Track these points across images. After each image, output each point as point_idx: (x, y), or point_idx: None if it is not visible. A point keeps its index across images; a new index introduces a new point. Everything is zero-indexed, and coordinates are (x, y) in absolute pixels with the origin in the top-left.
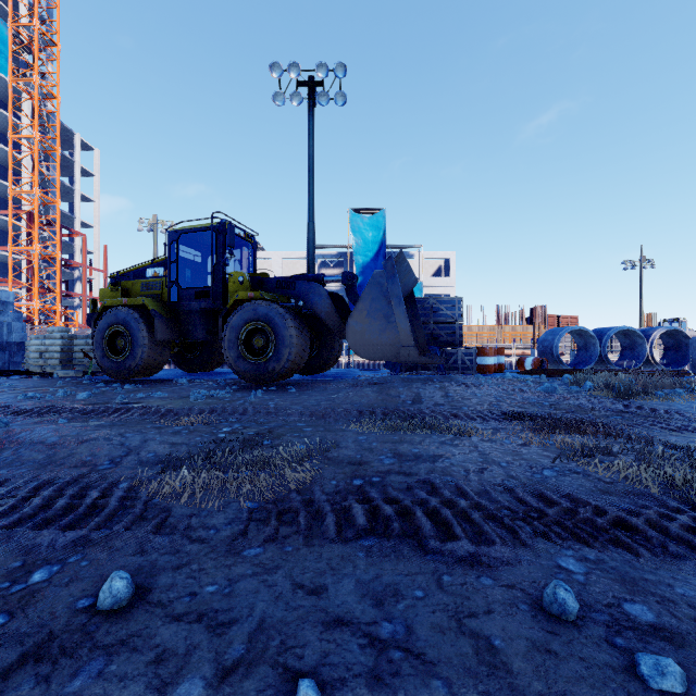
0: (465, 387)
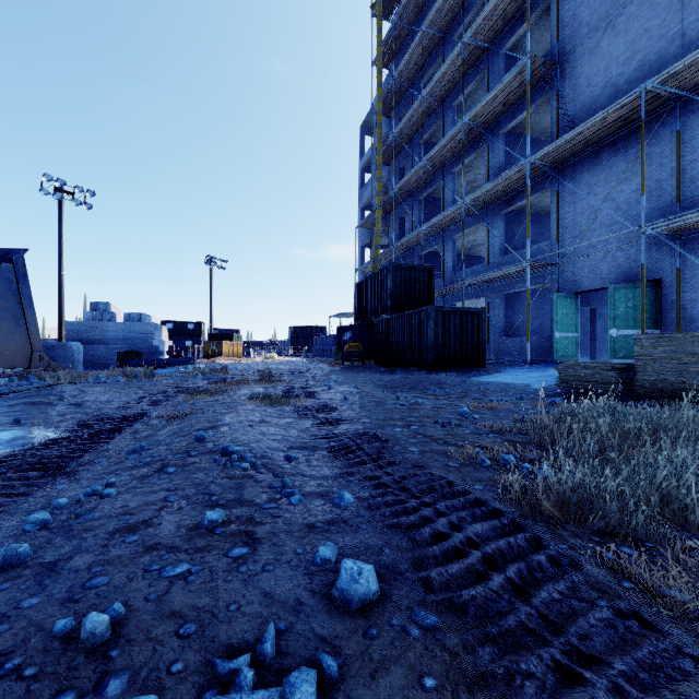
0: (96, 383)
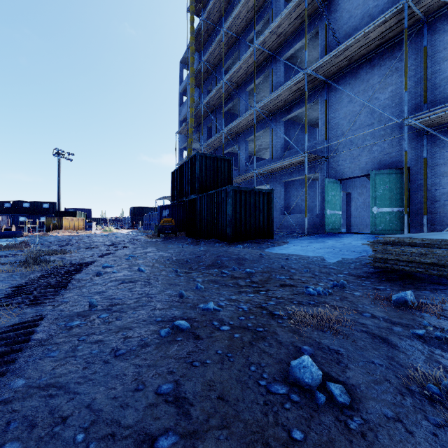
0: None
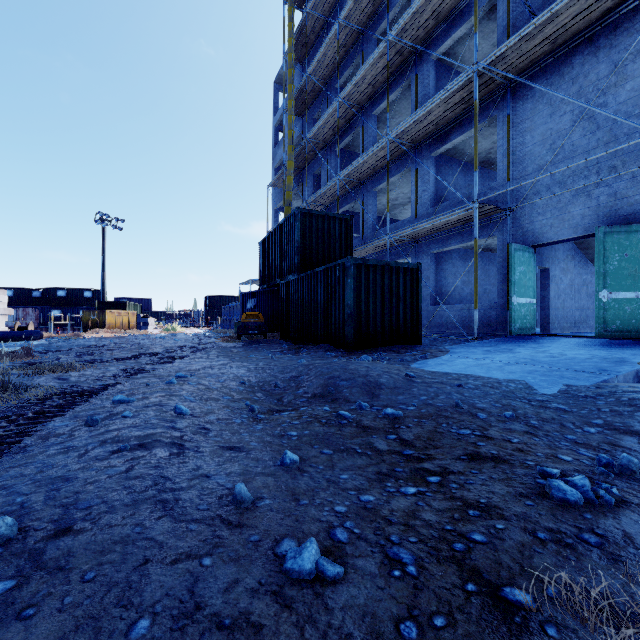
0: None
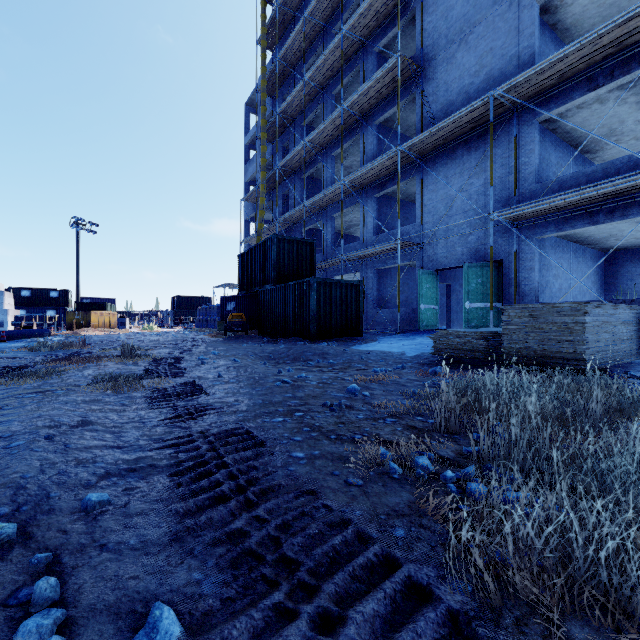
0: None
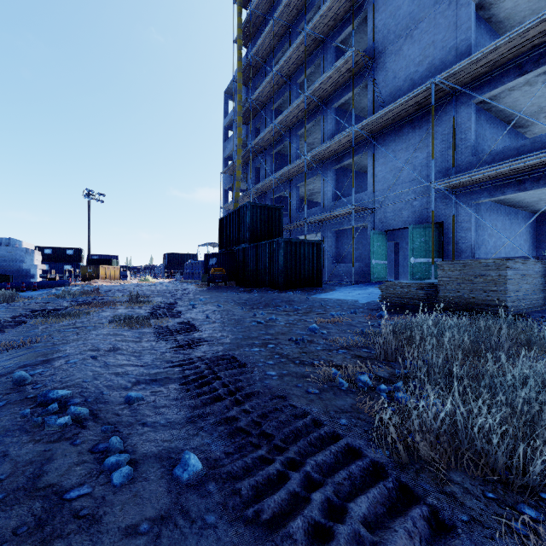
0: None
